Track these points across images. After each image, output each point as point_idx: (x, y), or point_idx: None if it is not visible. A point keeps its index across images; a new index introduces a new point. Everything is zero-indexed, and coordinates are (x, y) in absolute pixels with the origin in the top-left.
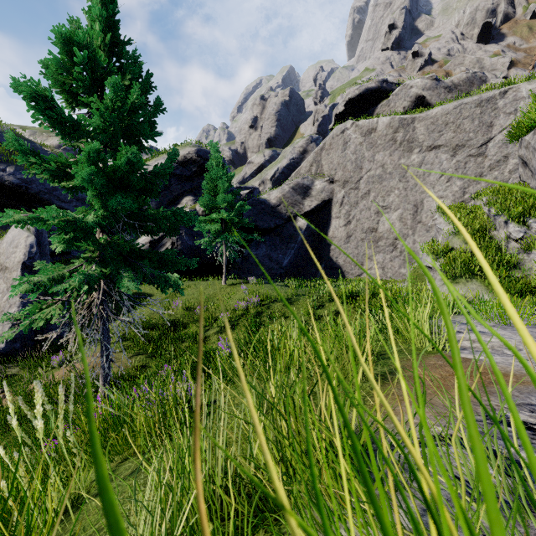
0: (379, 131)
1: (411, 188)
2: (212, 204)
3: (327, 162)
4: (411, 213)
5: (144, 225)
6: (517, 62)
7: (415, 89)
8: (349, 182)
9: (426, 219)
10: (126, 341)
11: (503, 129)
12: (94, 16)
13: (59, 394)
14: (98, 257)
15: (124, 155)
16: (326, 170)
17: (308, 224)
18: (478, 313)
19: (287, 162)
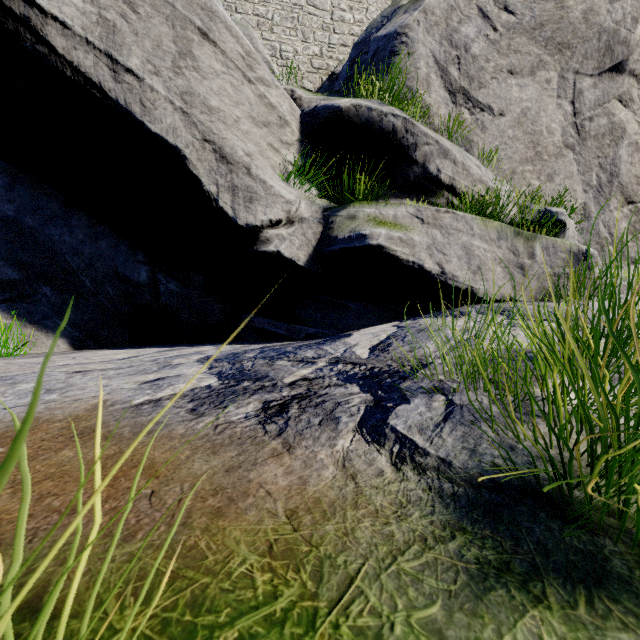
0: None
1: None
2: None
3: None
4: None
5: None
6: None
7: None
8: None
9: None
10: None
11: None
12: None
13: None
14: None
15: None
16: None
17: None
18: None
19: None
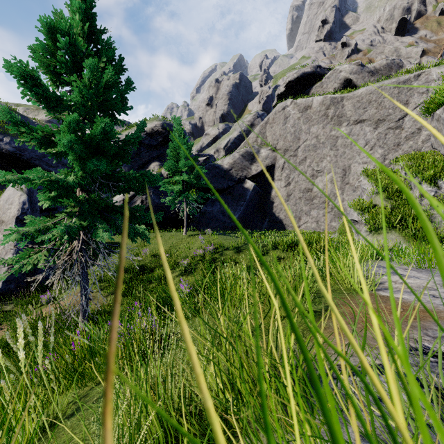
0: (314, 108)
1: (340, 155)
2: (175, 168)
3: (271, 133)
4: (340, 176)
5: (117, 185)
6: (428, 51)
7: (344, 73)
8: (289, 150)
9: (353, 181)
10: (103, 282)
11: (417, 106)
12: (74, 8)
13: (39, 328)
14: (78, 212)
15: (99, 125)
16: (269, 140)
17: (255, 185)
18: (398, 259)
19: (237, 134)
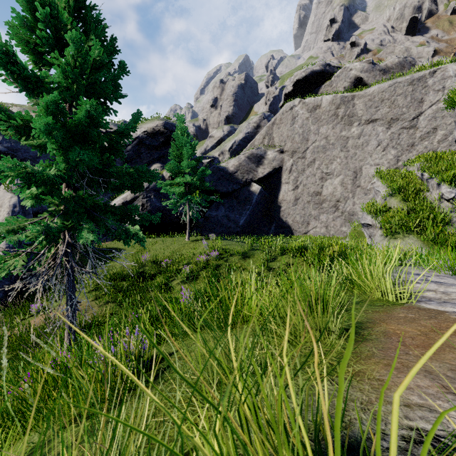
0: (323, 108)
1: (351, 156)
2: (177, 170)
3: (278, 134)
4: (351, 178)
5: (109, 182)
6: (440, 51)
7: (354, 71)
8: (297, 152)
9: (364, 183)
10: (99, 290)
11: (433, 104)
12: None
13: None
14: (62, 210)
15: (84, 108)
16: (276, 142)
17: (261, 188)
18: (427, 264)
19: (243, 136)
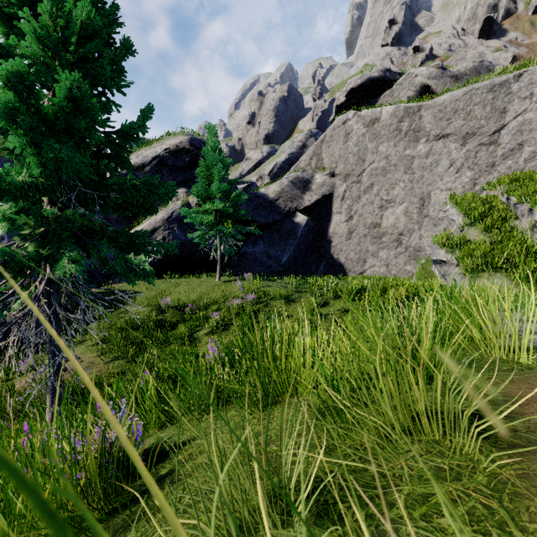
0: (383, 121)
1: (417, 180)
2: (205, 194)
3: (328, 154)
4: (417, 206)
5: (108, 198)
6: (520, 57)
7: (420, 77)
8: (351, 175)
9: (434, 212)
10: (106, 343)
11: (518, 115)
12: None
13: None
14: (39, 234)
15: (63, 86)
16: (326, 163)
17: (308, 219)
18: None
19: (286, 157)
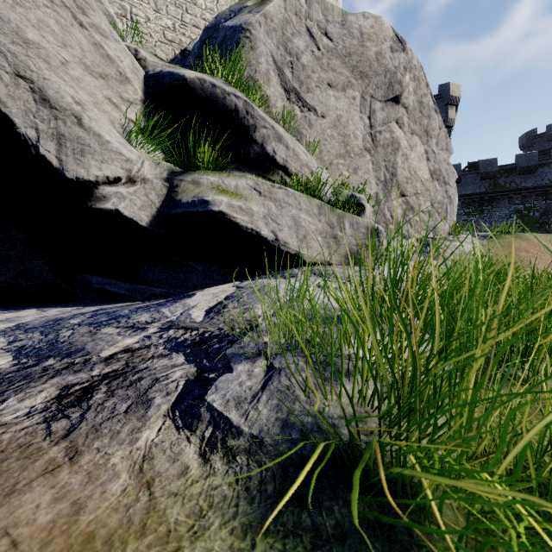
0: None
1: None
2: None
3: None
4: None
5: None
6: None
7: None
8: None
9: None
10: None
11: None
12: None
13: None
14: None
15: None
16: None
17: None
18: None
19: None
